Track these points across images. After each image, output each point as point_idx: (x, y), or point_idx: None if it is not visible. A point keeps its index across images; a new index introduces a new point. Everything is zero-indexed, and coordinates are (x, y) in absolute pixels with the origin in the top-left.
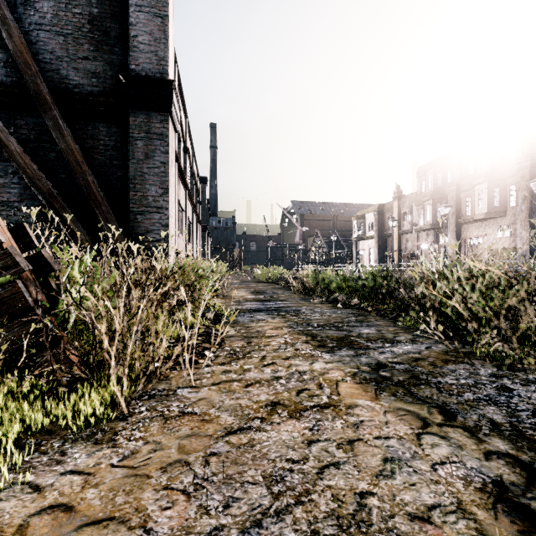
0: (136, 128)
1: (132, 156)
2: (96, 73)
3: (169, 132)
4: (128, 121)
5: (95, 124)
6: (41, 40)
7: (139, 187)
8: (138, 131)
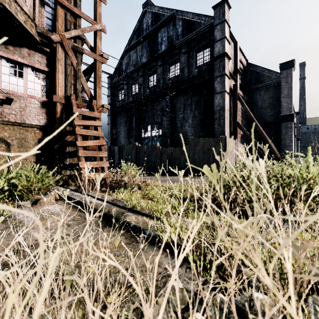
0: (282, 127)
1: (281, 134)
2: (271, 115)
3: (292, 126)
4: (279, 124)
5: (270, 127)
6: (258, 111)
7: (283, 141)
8: (283, 127)
